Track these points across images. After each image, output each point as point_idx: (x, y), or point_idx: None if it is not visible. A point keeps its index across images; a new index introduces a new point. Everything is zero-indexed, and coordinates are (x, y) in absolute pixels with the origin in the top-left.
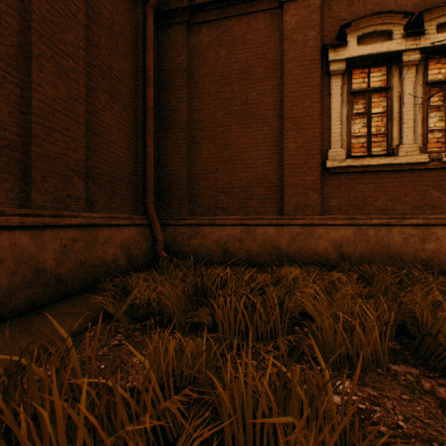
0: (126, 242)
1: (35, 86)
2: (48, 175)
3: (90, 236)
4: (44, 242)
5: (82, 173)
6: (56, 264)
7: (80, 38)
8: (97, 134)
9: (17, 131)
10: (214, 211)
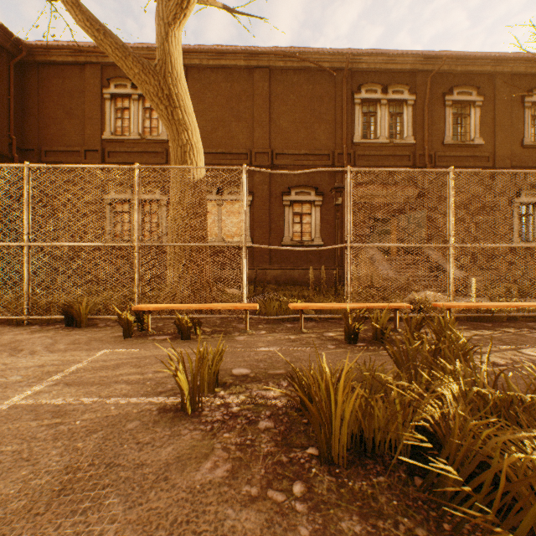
0: None
1: None
2: None
3: None
4: None
5: None
6: None
7: None
8: None
9: None
10: None
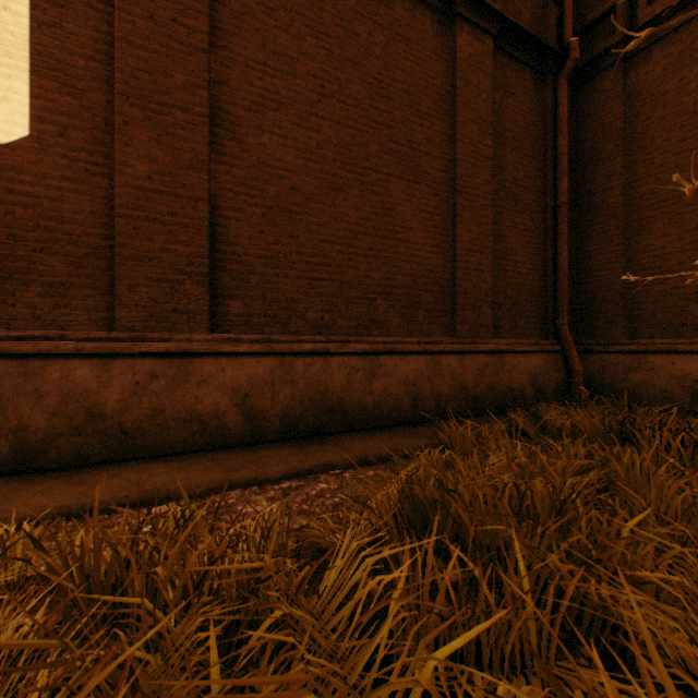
0: (532, 370)
1: (457, 238)
2: (465, 309)
3: (497, 362)
4: (465, 365)
5: (489, 301)
6: (473, 384)
7: (488, 174)
8: (501, 259)
9: (446, 278)
10: (674, 331)
